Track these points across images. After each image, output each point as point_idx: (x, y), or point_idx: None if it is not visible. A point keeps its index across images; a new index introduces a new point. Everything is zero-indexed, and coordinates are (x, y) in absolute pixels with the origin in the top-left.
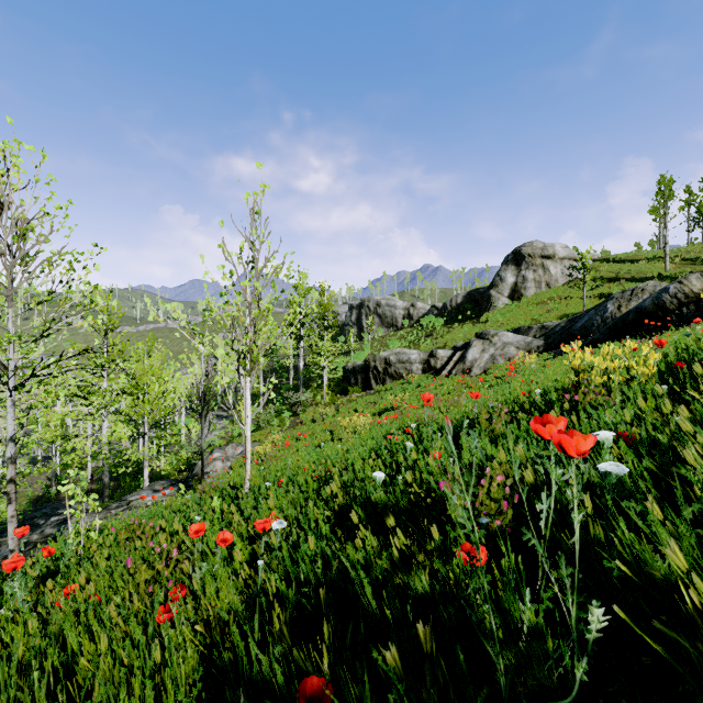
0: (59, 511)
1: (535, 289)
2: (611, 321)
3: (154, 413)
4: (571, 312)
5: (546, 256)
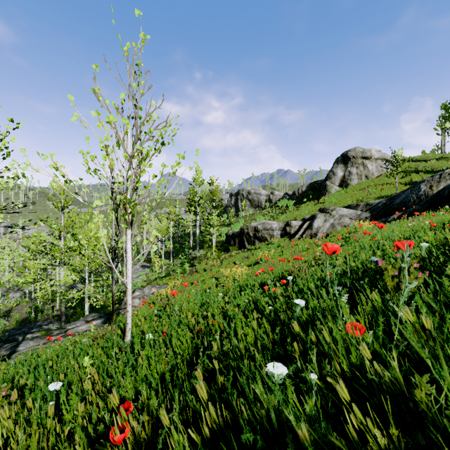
0: (33, 330)
1: (357, 180)
2: (424, 197)
3: (91, 264)
4: (385, 195)
5: (365, 157)
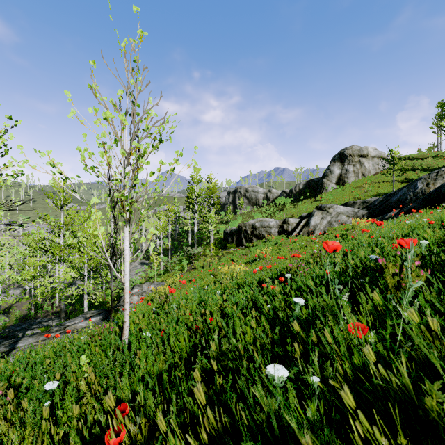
0: (33, 326)
1: (354, 178)
2: (421, 195)
3: (90, 261)
4: (382, 192)
5: (362, 155)
